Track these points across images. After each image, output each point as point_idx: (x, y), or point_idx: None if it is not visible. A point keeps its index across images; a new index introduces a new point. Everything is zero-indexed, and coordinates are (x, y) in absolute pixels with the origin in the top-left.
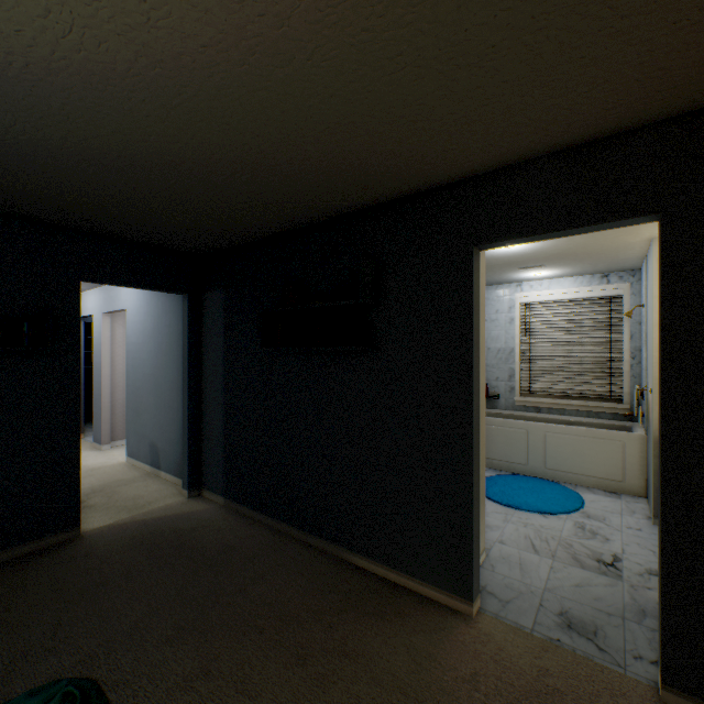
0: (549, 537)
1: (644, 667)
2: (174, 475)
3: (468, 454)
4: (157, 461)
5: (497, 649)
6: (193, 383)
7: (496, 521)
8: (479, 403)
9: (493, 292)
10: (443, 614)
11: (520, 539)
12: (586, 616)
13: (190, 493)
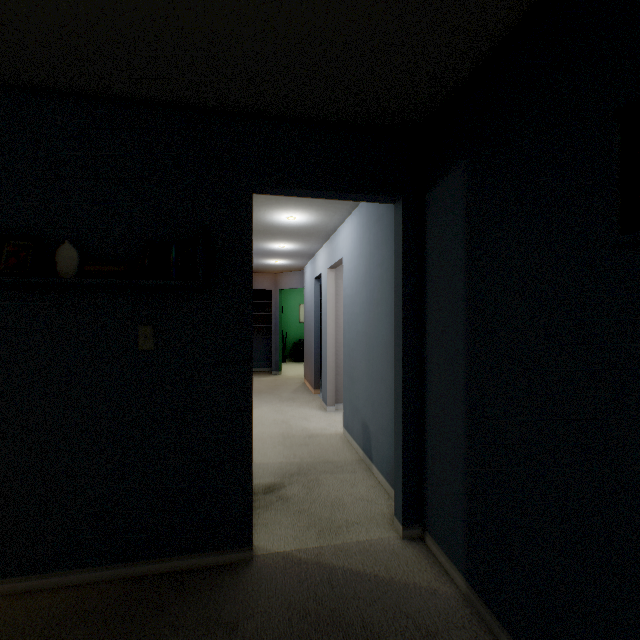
0: None
1: None
2: (386, 479)
3: None
4: (368, 448)
5: None
6: (409, 347)
7: None
8: None
9: None
10: None
11: None
12: None
13: (405, 530)
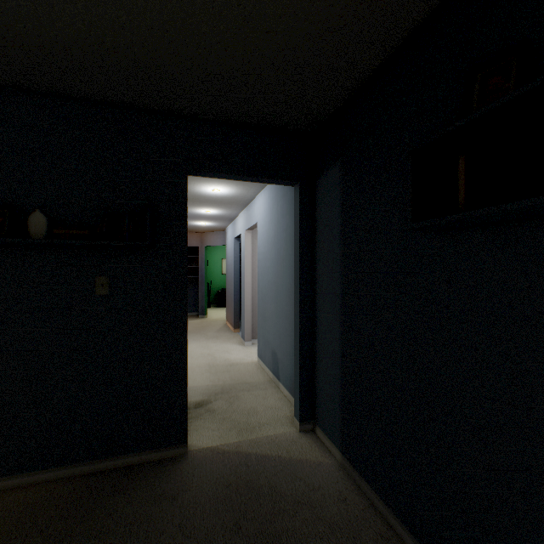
0: None
1: None
2: (289, 392)
3: None
4: (277, 370)
5: None
6: (304, 291)
7: None
8: None
9: None
10: None
11: None
12: None
13: (302, 426)
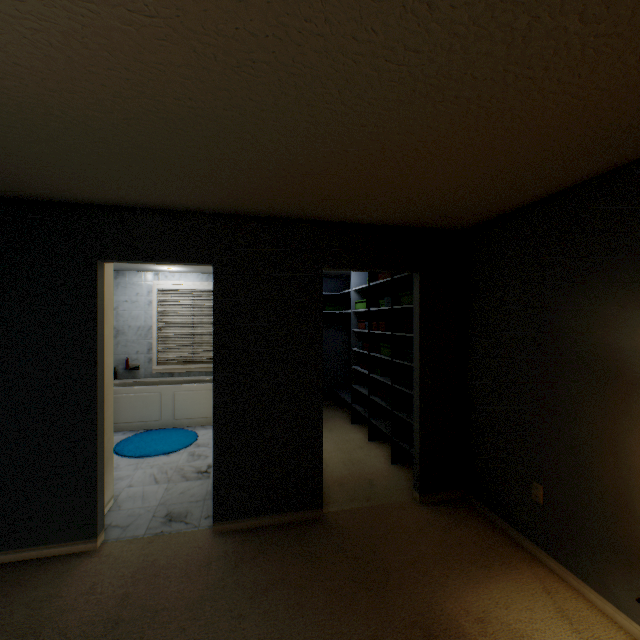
0: (169, 469)
1: (210, 520)
2: None
3: (93, 423)
4: None
5: (116, 560)
6: None
7: (129, 472)
8: (104, 381)
9: (135, 277)
10: (69, 560)
11: (147, 478)
12: (184, 509)
13: None
